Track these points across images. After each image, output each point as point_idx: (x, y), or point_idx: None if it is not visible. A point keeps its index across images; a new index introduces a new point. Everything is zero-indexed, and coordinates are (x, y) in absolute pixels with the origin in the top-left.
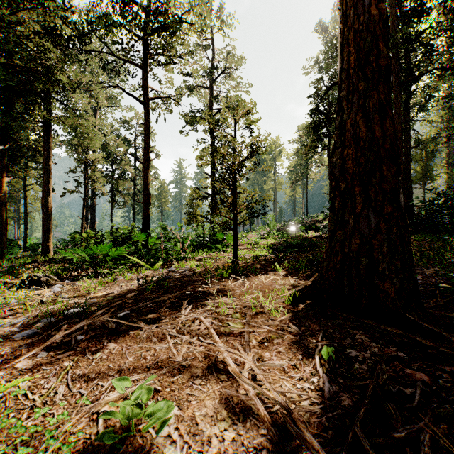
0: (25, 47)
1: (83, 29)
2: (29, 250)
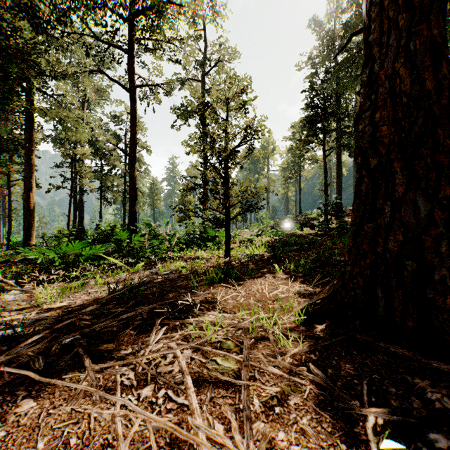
0: (2, 31)
1: (63, 9)
2: (12, 248)
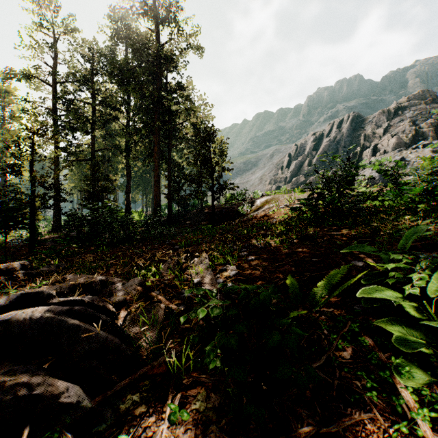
0: None
1: None
2: None
